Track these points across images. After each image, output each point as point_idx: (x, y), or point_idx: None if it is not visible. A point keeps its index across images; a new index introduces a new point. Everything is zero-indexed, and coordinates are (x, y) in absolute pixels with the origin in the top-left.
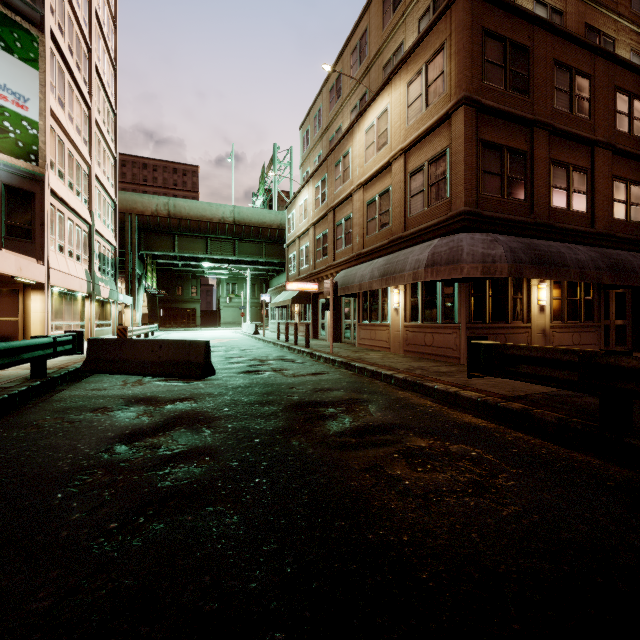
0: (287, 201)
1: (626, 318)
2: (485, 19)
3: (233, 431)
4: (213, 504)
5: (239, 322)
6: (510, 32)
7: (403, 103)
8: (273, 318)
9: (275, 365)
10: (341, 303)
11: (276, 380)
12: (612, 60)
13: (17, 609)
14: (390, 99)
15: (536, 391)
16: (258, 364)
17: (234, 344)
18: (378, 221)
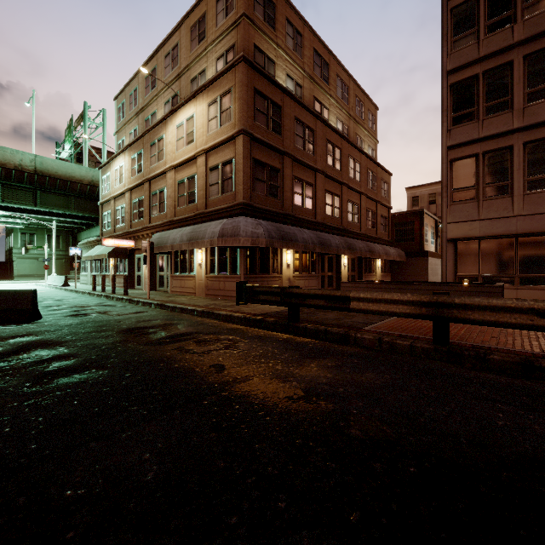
0: (99, 159)
1: (333, 271)
2: (256, 82)
3: (83, 346)
4: (89, 370)
5: (39, 274)
6: (270, 94)
7: (205, 117)
8: (84, 270)
9: (99, 309)
10: (156, 258)
11: (104, 318)
12: (325, 124)
13: (1, 408)
14: (196, 110)
15: (273, 311)
16: (81, 309)
17: (44, 296)
18: (187, 198)
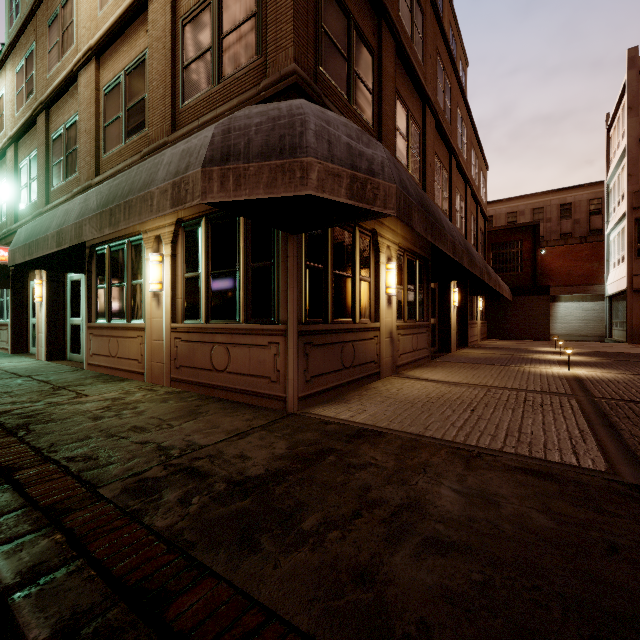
0: None
1: (436, 316)
2: None
3: None
4: None
5: None
6: None
7: None
8: None
9: None
10: (65, 287)
11: None
12: (436, 13)
13: None
14: None
15: None
16: None
17: None
18: (124, 122)
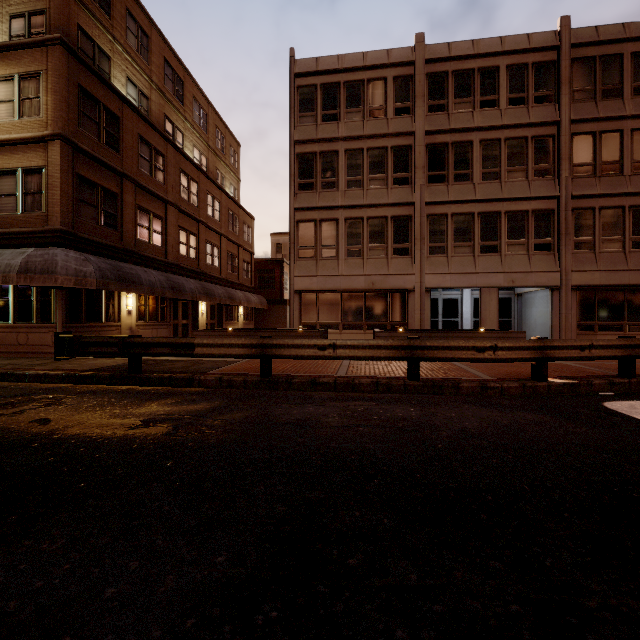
0: None
1: (189, 319)
2: (81, 78)
3: None
4: None
5: None
6: (104, 99)
7: None
8: None
9: None
10: None
11: None
12: (178, 151)
13: None
14: None
15: (108, 365)
16: None
17: None
18: None
